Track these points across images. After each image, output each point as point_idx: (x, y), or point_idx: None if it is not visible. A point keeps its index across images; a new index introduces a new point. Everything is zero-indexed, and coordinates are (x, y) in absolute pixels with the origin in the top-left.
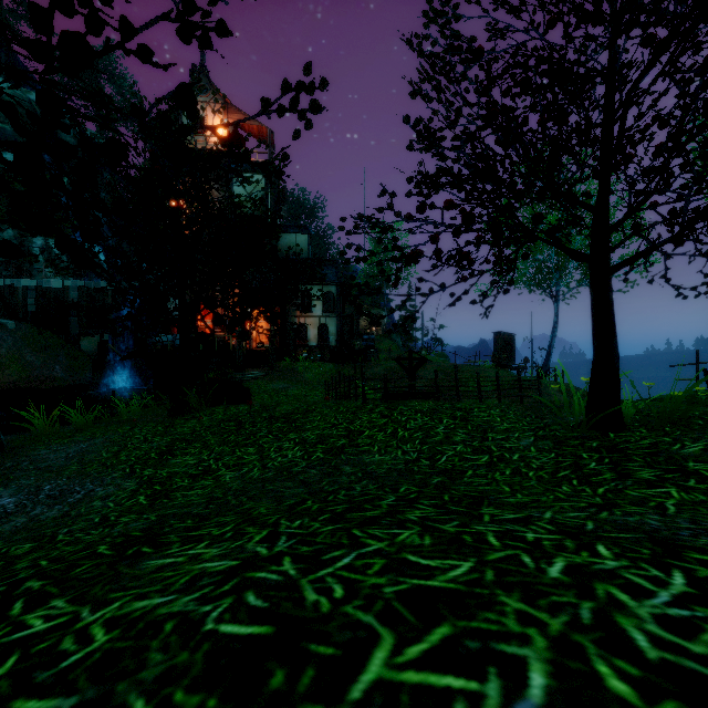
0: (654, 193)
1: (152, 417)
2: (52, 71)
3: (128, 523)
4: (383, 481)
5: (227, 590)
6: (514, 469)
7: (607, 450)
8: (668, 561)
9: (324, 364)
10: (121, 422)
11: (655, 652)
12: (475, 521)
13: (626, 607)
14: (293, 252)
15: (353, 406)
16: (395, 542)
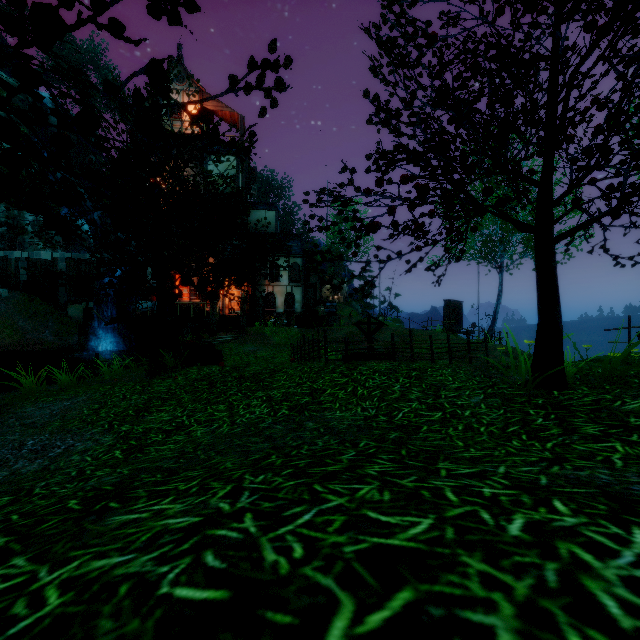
0: (594, 168)
1: (131, 377)
2: (25, 42)
3: (102, 477)
4: (343, 436)
5: (186, 548)
6: (466, 425)
7: (553, 407)
8: (626, 517)
9: (290, 329)
10: (103, 381)
11: (629, 620)
12: (432, 476)
13: (592, 569)
14: (262, 226)
15: (316, 366)
16: (355, 498)
